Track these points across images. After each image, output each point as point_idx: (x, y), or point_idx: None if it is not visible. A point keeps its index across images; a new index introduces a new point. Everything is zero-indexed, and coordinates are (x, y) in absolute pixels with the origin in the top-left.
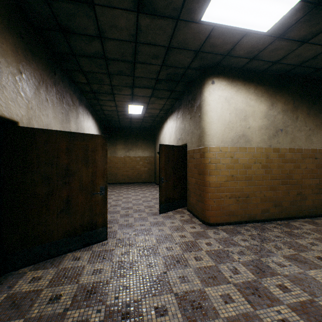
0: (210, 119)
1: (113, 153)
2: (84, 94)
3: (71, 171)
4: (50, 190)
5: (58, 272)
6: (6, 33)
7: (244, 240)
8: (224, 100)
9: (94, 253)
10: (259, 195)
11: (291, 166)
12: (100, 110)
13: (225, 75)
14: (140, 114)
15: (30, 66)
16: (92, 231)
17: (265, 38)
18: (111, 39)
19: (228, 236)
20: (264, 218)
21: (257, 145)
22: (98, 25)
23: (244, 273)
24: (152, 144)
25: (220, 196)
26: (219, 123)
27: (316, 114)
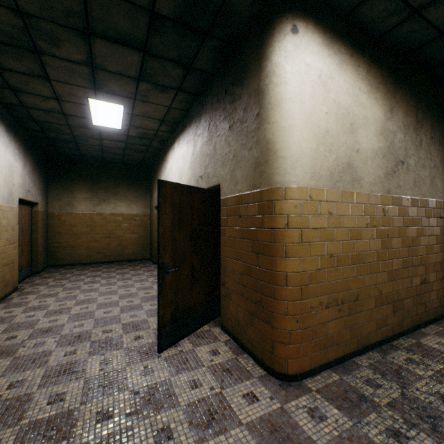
0: (287, 119)
1: (68, 207)
2: None
3: None
4: None
5: None
6: None
7: (397, 435)
8: (317, 78)
9: None
10: (373, 293)
11: (414, 231)
12: (20, 106)
13: (319, 21)
14: (120, 130)
15: None
16: None
17: None
18: None
19: (352, 426)
20: (380, 338)
21: (371, 189)
22: None
23: None
24: (146, 192)
25: (310, 306)
26: (307, 130)
27: (440, 141)
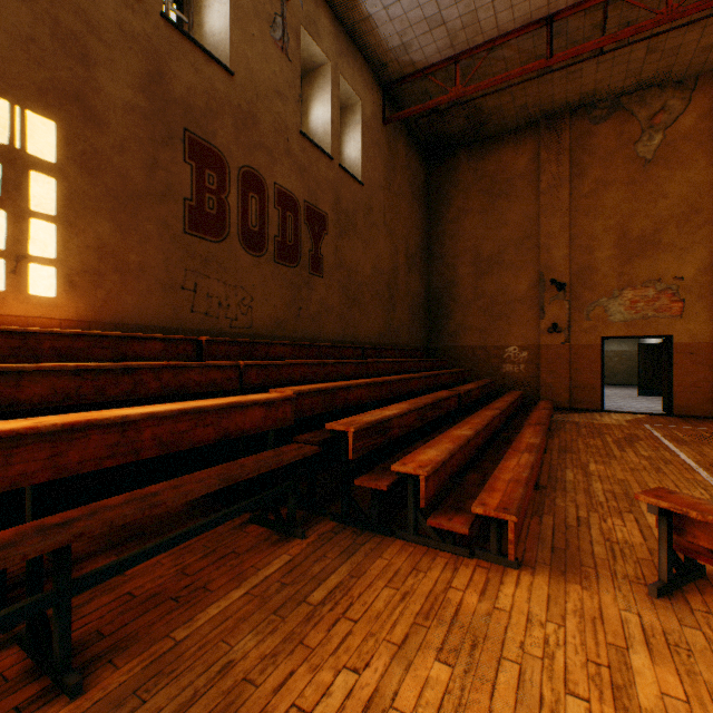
0: None
1: None
2: None
3: None
4: None
5: None
6: None
7: None
8: None
9: None
10: None
11: None
12: None
13: None
14: None
15: None
16: None
17: None
18: None
19: None
20: None
21: None
22: None
23: None
24: None
25: None
26: None
27: None
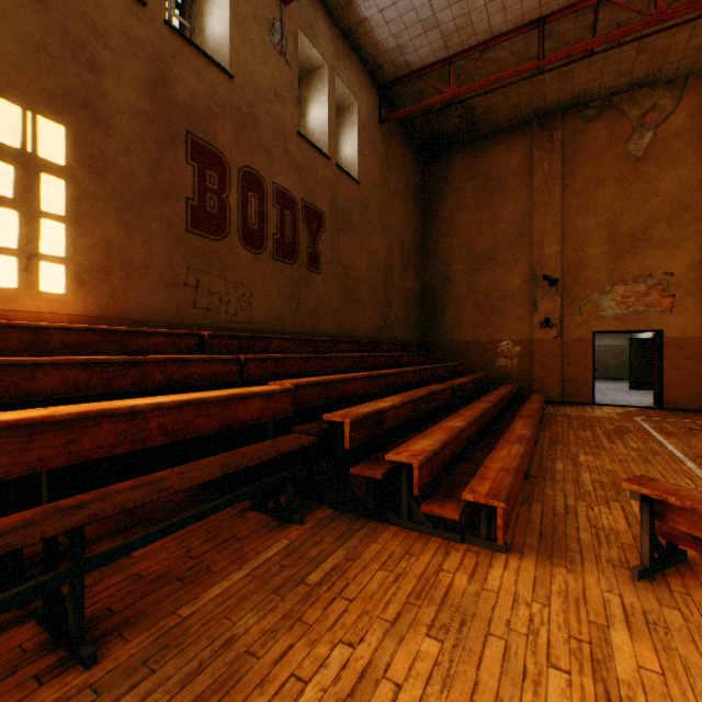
0: None
1: None
2: None
3: None
4: None
5: None
6: None
7: None
8: None
9: None
10: None
11: None
12: None
13: None
14: None
15: None
16: None
17: None
18: None
19: None
20: None
21: None
22: None
23: None
24: None
25: None
26: None
27: None
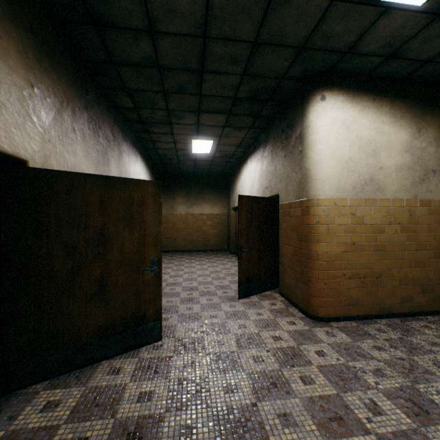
0: (318, 155)
1: (171, 209)
2: (130, 126)
3: (107, 235)
4: (75, 265)
5: (86, 395)
6: (6, 22)
7: (379, 348)
8: (341, 125)
9: (142, 363)
10: (397, 275)
11: None
12: (153, 148)
13: (343, 86)
14: (208, 154)
15: (47, 77)
16: (139, 327)
17: (417, 18)
18: (168, 35)
19: (351, 341)
20: (405, 311)
21: (394, 195)
22: (147, 10)
23: (391, 413)
24: (225, 196)
25: (335, 275)
26: (332, 160)
27: None
